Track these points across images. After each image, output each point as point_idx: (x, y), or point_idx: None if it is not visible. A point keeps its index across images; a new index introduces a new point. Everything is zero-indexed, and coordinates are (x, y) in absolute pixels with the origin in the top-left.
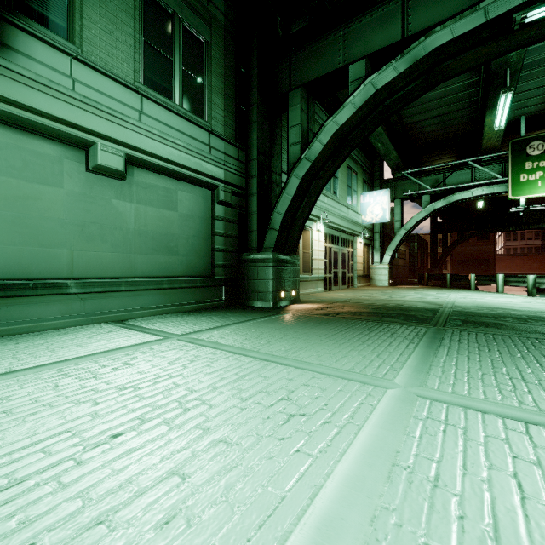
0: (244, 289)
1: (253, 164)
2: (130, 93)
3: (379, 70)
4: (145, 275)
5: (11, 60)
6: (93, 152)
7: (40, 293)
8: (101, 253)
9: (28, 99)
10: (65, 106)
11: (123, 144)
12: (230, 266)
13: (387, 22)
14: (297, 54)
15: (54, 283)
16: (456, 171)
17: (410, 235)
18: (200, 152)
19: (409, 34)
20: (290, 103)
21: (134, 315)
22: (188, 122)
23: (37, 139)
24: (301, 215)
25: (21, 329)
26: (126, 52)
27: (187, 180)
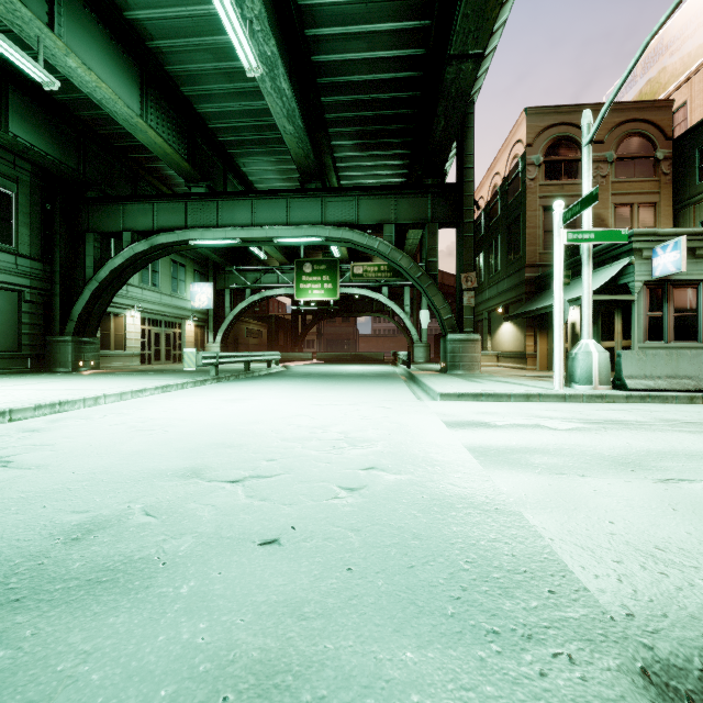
0: (49, 361)
1: (57, 274)
2: None
3: (136, 243)
4: None
5: None
6: None
7: None
8: None
9: None
10: None
11: None
12: (36, 345)
13: (146, 214)
14: (94, 207)
15: None
16: (269, 273)
17: (269, 316)
18: (8, 269)
19: (156, 225)
20: (87, 240)
21: None
22: None
23: None
24: (97, 311)
25: None
26: None
27: None
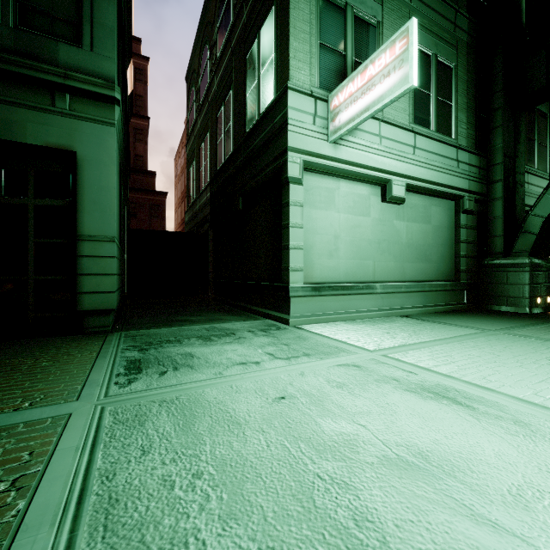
0: (487, 294)
1: (496, 169)
2: (408, 134)
3: None
4: (411, 280)
5: (355, 136)
6: (388, 187)
7: (364, 292)
8: (388, 263)
9: (361, 159)
10: (377, 158)
11: (404, 176)
12: (471, 271)
13: None
14: None
15: (370, 285)
16: None
17: None
18: (451, 168)
19: None
20: None
21: (409, 312)
22: (442, 144)
23: (359, 185)
24: None
25: (357, 317)
26: (404, 102)
27: (440, 196)
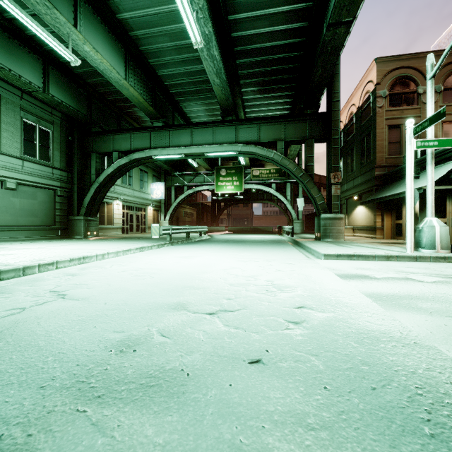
0: (71, 231)
1: (75, 179)
2: (19, 160)
3: (121, 159)
4: (23, 225)
5: None
6: (5, 183)
7: None
8: (6, 217)
9: None
10: None
11: (16, 179)
12: (63, 222)
13: (126, 140)
14: (96, 137)
15: None
16: (199, 176)
17: (197, 203)
18: (48, 176)
19: (132, 147)
20: (92, 158)
21: (20, 239)
22: (43, 166)
23: None
24: (98, 201)
25: None
26: (17, 145)
27: (42, 188)
